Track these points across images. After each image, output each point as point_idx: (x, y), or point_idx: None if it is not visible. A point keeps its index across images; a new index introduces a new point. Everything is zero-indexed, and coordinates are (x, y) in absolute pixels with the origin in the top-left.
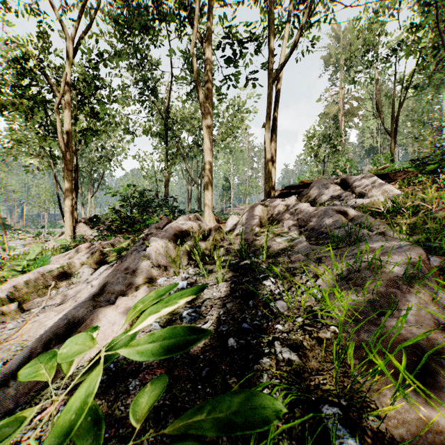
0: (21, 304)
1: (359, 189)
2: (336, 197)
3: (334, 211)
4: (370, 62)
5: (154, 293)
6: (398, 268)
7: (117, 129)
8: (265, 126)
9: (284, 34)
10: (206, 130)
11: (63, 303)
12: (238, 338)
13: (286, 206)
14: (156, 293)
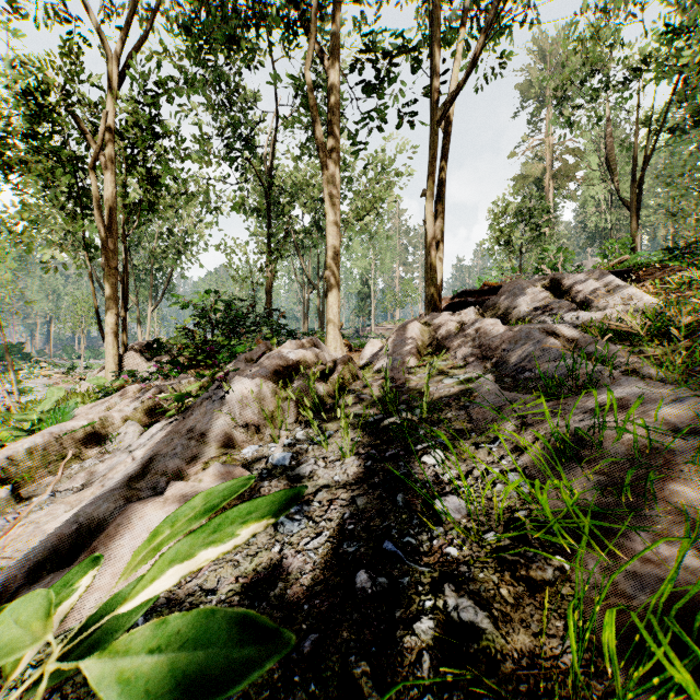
0: (21, 488)
1: (583, 296)
2: (545, 310)
3: (544, 332)
4: (597, 90)
5: (201, 501)
6: (676, 441)
7: (193, 204)
8: (425, 195)
9: (457, 45)
10: (329, 201)
11: (86, 487)
12: (374, 573)
13: (460, 325)
14: (204, 499)
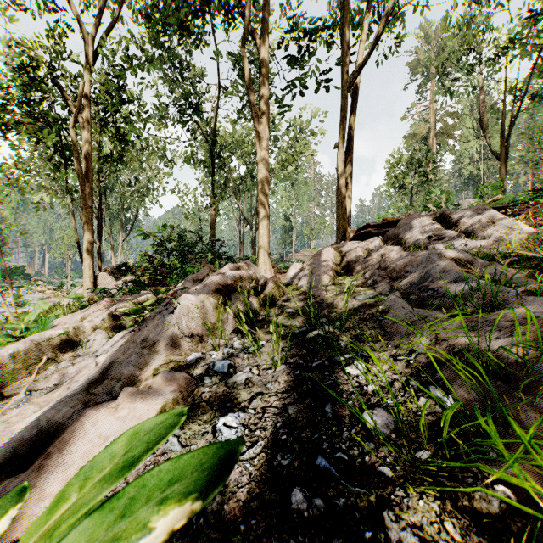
0: (5, 386)
1: (470, 227)
2: (437, 239)
3: (442, 256)
4: (473, 65)
5: (125, 445)
6: None
7: (154, 158)
8: (337, 147)
9: (363, 27)
10: (260, 153)
11: (57, 388)
12: (309, 492)
13: (366, 251)
14: (128, 443)
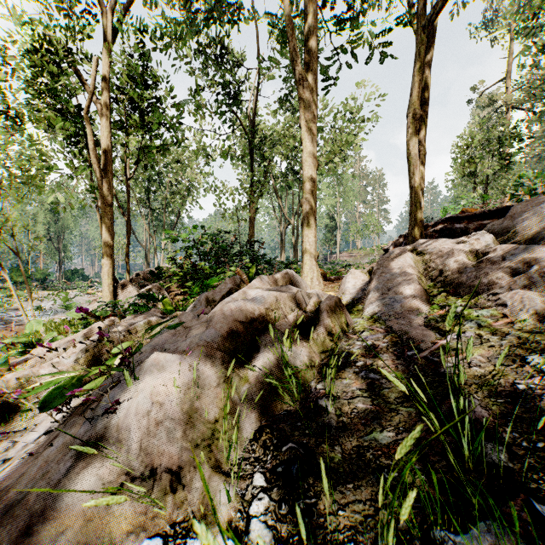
0: None
1: None
2: None
3: None
4: None
5: None
6: None
7: (194, 159)
8: (409, 113)
9: None
10: (305, 127)
11: None
12: None
13: (472, 254)
14: None
